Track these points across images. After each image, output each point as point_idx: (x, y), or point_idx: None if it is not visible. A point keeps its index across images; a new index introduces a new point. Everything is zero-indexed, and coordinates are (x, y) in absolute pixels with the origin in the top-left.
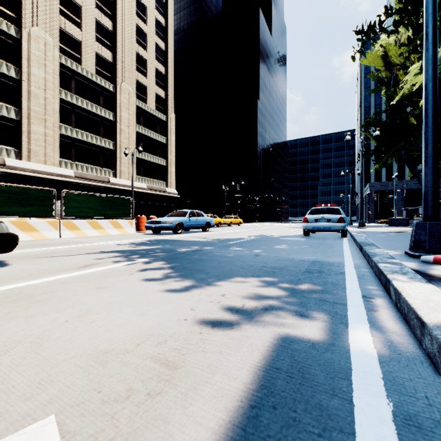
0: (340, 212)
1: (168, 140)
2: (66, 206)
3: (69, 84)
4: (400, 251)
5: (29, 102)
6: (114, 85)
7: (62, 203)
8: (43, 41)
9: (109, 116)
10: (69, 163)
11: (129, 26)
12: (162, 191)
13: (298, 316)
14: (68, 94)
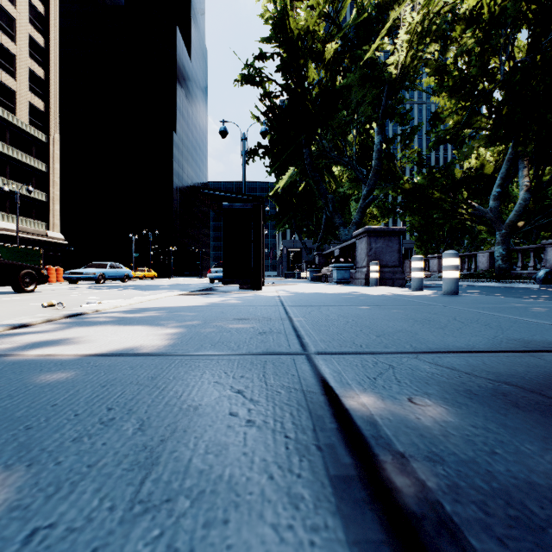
0: None
1: (50, 167)
2: None
3: None
4: None
5: None
6: None
7: None
8: None
9: None
10: None
11: None
12: (41, 235)
13: None
14: None
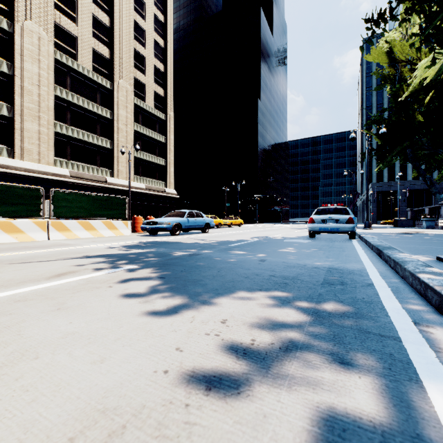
0: (348, 212)
1: (167, 139)
2: (55, 205)
3: (64, 80)
4: (430, 257)
5: (22, 98)
6: (111, 82)
7: (50, 203)
8: (37, 36)
9: (106, 114)
10: (64, 162)
11: (127, 22)
12: (161, 192)
13: (338, 364)
14: (63, 91)
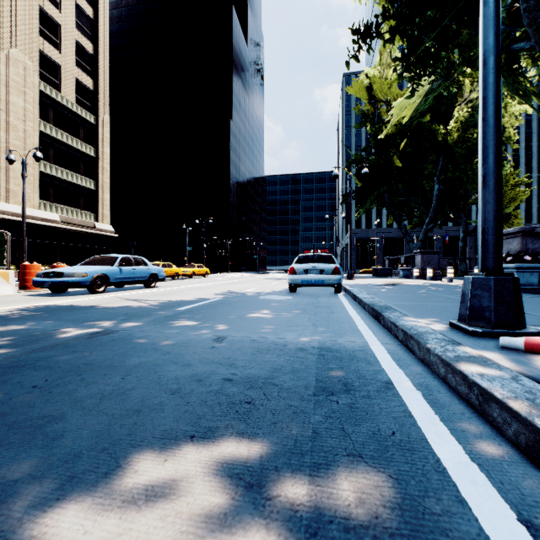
0: (333, 261)
1: (99, 152)
2: None
3: None
4: (438, 321)
5: None
6: None
7: None
8: None
9: None
10: None
11: None
12: (88, 227)
13: None
14: None
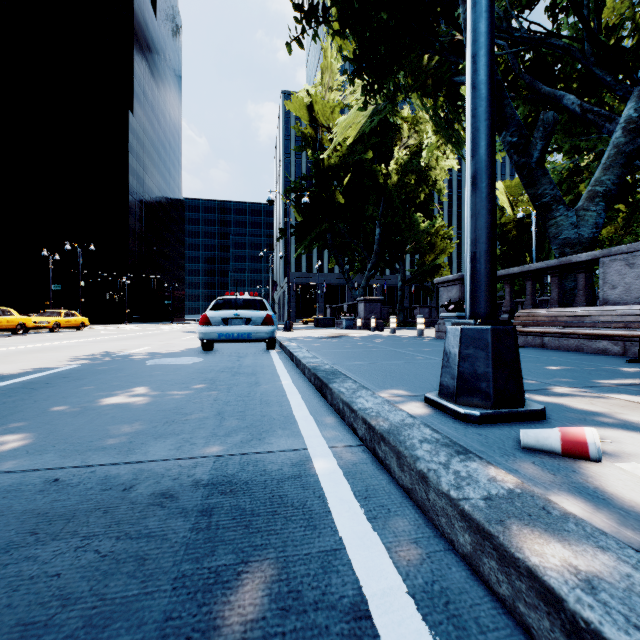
0: (265, 307)
1: None
2: None
3: None
4: (408, 394)
5: None
6: None
7: None
8: None
9: None
10: None
11: None
12: None
13: None
14: None
